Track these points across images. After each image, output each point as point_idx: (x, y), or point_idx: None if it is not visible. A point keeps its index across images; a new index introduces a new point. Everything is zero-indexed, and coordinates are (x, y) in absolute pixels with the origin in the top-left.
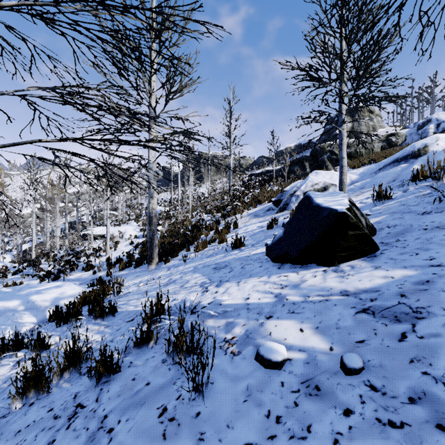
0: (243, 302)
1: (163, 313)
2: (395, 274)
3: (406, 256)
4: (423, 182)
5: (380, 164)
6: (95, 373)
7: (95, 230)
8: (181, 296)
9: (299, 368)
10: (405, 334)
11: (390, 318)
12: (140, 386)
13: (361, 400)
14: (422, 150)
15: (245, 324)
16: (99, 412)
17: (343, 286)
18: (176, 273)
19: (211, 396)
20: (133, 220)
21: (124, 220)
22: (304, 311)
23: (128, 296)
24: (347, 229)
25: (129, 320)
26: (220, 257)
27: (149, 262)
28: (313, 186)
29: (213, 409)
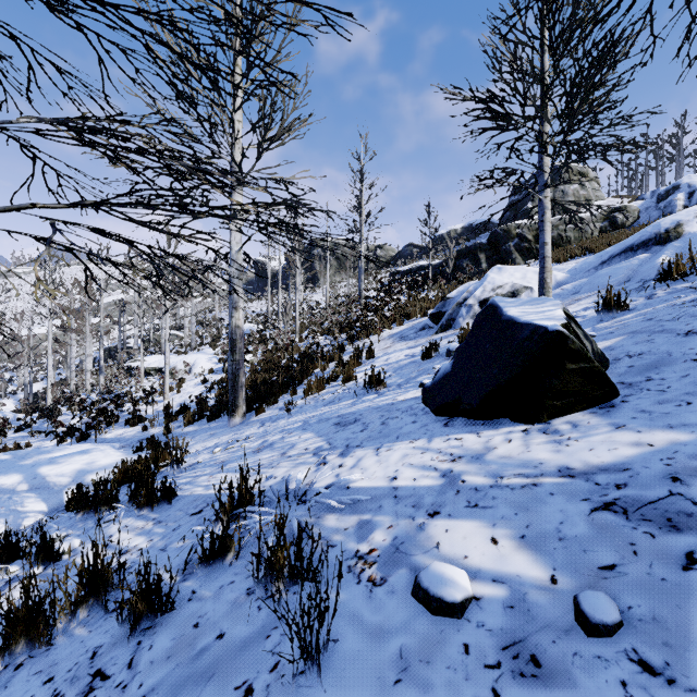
0: (386, 485)
1: (250, 503)
2: (654, 439)
3: (669, 408)
4: (678, 282)
5: (603, 255)
6: (130, 613)
7: (148, 361)
8: (282, 471)
9: (496, 618)
10: (692, 556)
11: (659, 523)
12: (206, 639)
13: (627, 692)
14: (672, 232)
15: (392, 525)
16: (131, 690)
17: (563, 460)
18: (274, 431)
19: (334, 668)
20: (208, 344)
21: (193, 345)
22: (497, 505)
23: (196, 469)
24: (564, 359)
25: (195, 511)
26: (345, 405)
27: (232, 412)
28: (494, 291)
29: (337, 695)
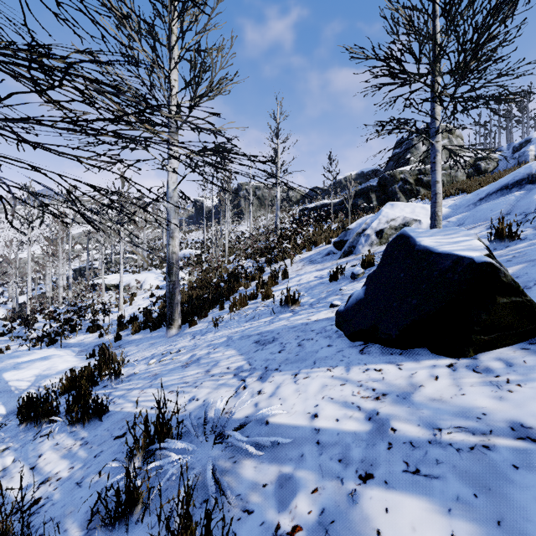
0: (307, 425)
1: (167, 436)
2: None
3: None
4: None
5: (480, 193)
6: None
7: (109, 278)
8: (204, 393)
9: None
10: None
11: None
12: None
13: None
14: None
15: (318, 488)
16: None
17: (511, 412)
18: (202, 345)
19: None
20: (157, 265)
21: (144, 266)
22: (444, 474)
23: (131, 381)
24: (495, 293)
25: (119, 434)
26: (264, 323)
27: (169, 325)
28: (388, 223)
29: None
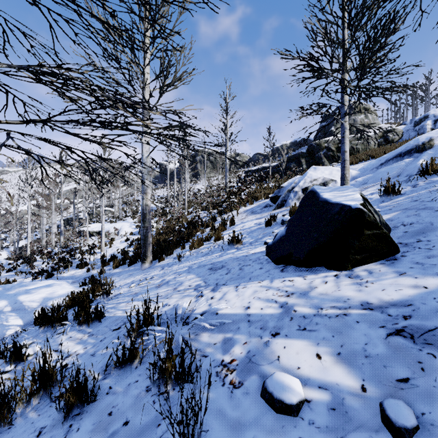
0: (242, 312)
1: (151, 323)
2: (427, 283)
3: (436, 261)
4: (433, 176)
5: (381, 159)
6: (65, 404)
7: (91, 227)
8: (174, 301)
9: (322, 417)
10: None
11: (437, 346)
12: (116, 425)
13: None
14: (427, 144)
15: (247, 342)
16: None
17: (363, 297)
18: (169, 273)
19: None
20: (130, 216)
21: (120, 217)
22: (319, 329)
23: (118, 298)
24: (363, 227)
25: (115, 328)
26: (216, 256)
27: (143, 260)
28: (312, 182)
29: None
